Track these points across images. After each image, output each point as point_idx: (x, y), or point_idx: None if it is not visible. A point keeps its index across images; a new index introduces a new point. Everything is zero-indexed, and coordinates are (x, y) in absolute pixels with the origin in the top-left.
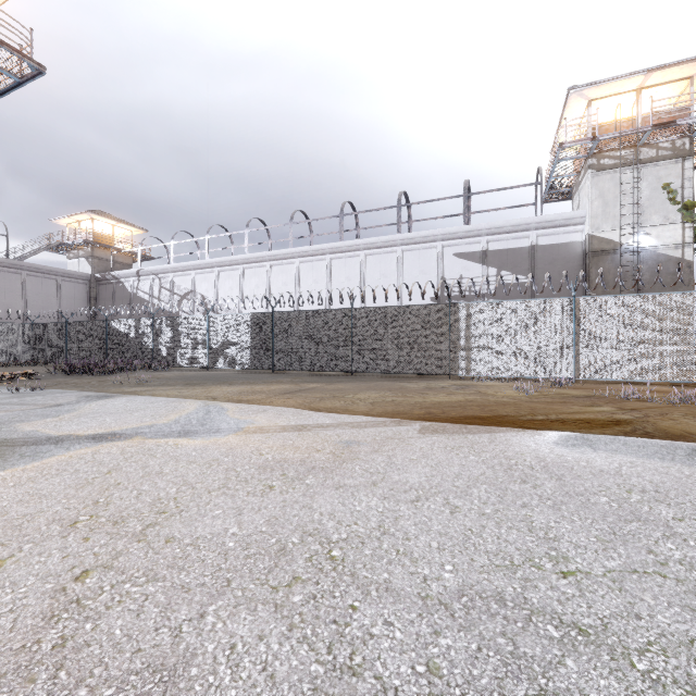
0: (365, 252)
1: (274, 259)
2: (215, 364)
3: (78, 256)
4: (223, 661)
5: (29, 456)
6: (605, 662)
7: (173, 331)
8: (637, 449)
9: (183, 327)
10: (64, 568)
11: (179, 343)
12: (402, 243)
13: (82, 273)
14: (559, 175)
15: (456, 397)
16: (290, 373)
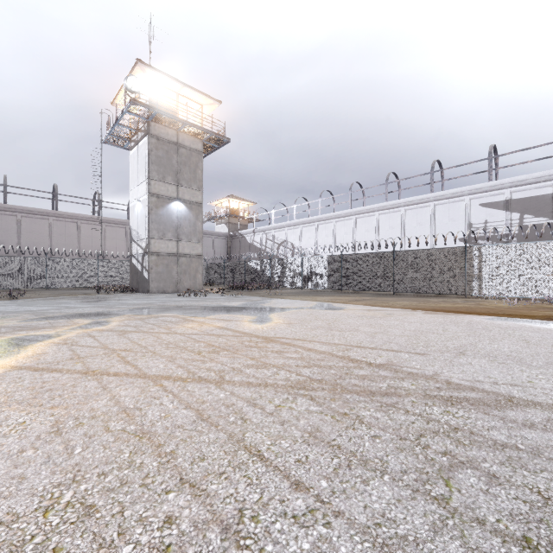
0: (405, 208)
1: (338, 217)
2: (306, 286)
3: (221, 223)
4: (365, 329)
5: (281, 310)
6: (438, 335)
7: (281, 266)
8: (527, 322)
9: (287, 265)
10: (324, 323)
11: (285, 273)
12: (435, 199)
13: (224, 233)
14: None
15: (457, 305)
16: (352, 292)
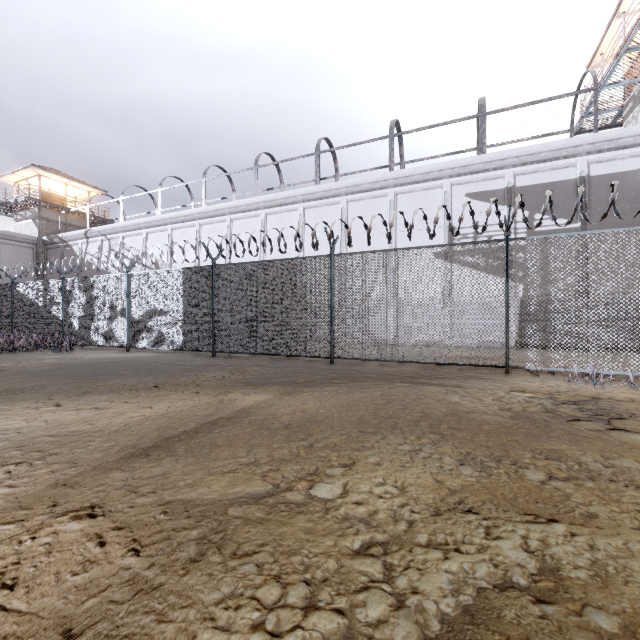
0: (347, 198)
1: (235, 211)
2: (137, 343)
3: (25, 217)
4: None
5: None
6: None
7: (86, 296)
8: None
9: (97, 291)
10: None
11: (93, 312)
12: (396, 183)
13: (26, 235)
14: (615, 82)
15: None
16: (239, 357)
